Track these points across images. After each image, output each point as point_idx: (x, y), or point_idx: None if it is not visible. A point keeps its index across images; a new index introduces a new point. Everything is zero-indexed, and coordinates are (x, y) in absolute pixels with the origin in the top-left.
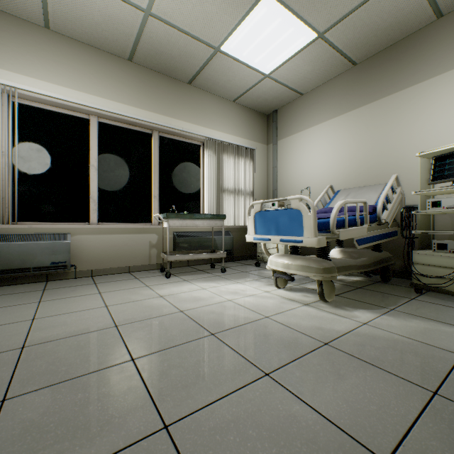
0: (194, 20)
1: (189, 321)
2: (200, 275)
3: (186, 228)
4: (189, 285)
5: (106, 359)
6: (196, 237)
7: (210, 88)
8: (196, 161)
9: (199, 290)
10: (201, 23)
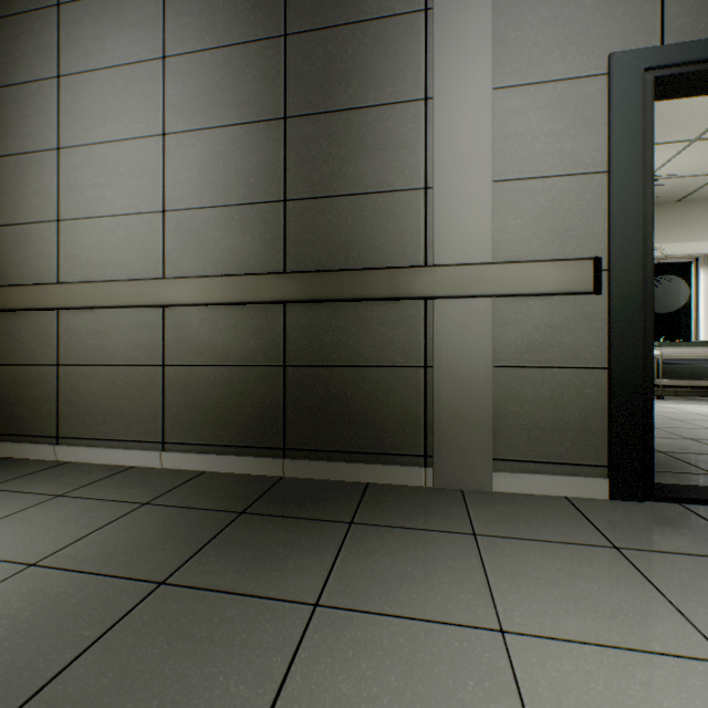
0: (694, 169)
1: (705, 416)
2: (698, 402)
3: (671, 356)
4: (690, 405)
5: (658, 418)
6: (687, 365)
7: (707, 197)
8: (684, 281)
9: (704, 408)
10: (703, 167)
